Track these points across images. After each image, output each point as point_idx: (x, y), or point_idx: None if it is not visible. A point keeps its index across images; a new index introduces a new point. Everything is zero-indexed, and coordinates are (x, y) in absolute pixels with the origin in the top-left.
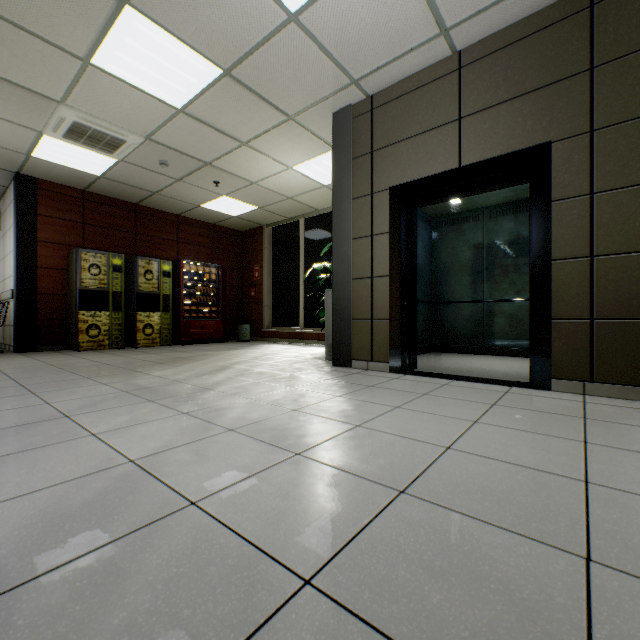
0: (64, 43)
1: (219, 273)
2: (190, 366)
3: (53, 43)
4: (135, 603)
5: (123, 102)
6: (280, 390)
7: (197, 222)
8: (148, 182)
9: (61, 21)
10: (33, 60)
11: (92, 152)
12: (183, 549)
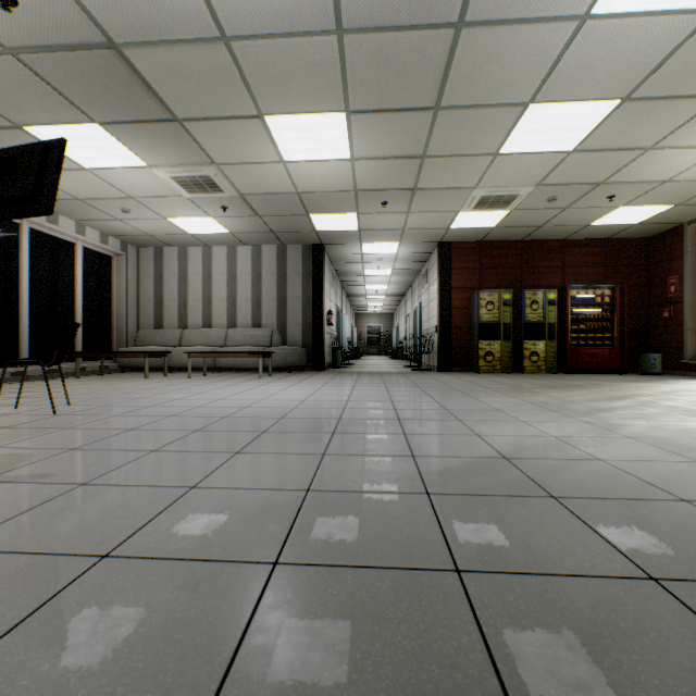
0: (482, 151)
1: (613, 294)
2: (581, 392)
3: (475, 154)
4: (575, 476)
5: (519, 168)
6: (694, 423)
7: (584, 241)
8: (534, 219)
9: (483, 140)
10: (462, 170)
11: (490, 212)
12: (597, 471)
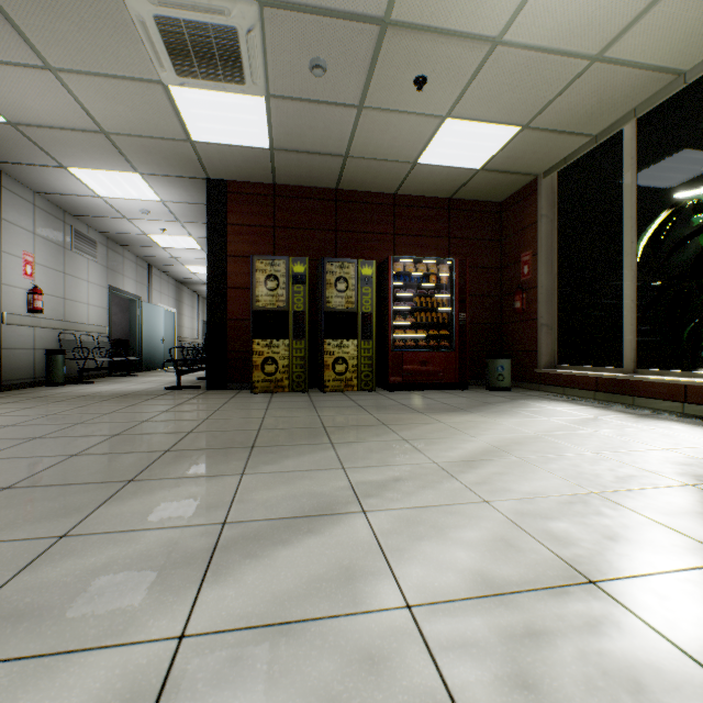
0: None
1: (452, 272)
2: (262, 476)
3: None
4: None
5: None
6: None
7: (423, 200)
8: (325, 135)
9: None
10: None
11: (230, 97)
12: None
